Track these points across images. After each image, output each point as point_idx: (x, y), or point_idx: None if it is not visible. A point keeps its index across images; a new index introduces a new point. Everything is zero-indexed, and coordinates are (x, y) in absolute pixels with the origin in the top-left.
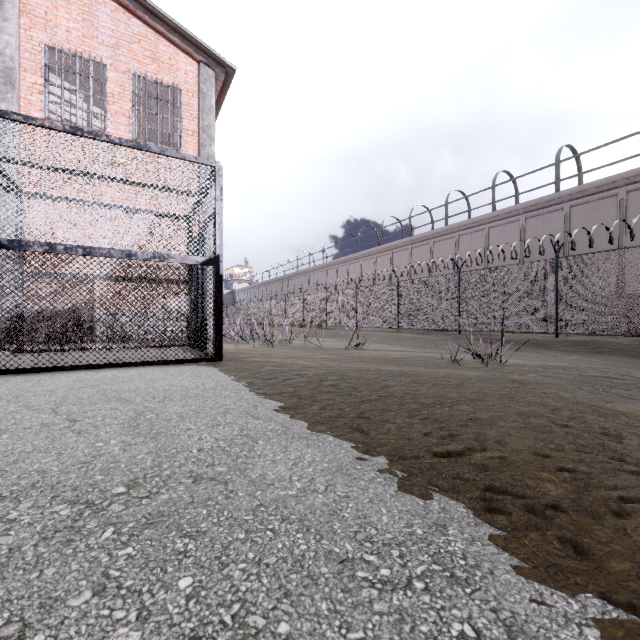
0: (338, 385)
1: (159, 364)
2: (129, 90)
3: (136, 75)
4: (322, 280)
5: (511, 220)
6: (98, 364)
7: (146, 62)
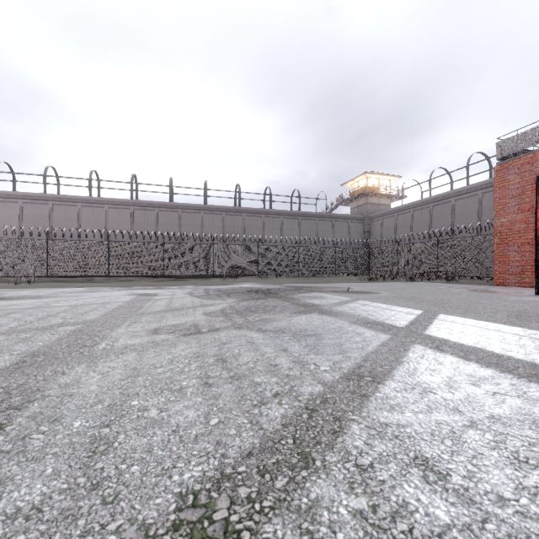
0: None
1: None
2: None
3: None
4: None
5: (12, 200)
6: None
7: None
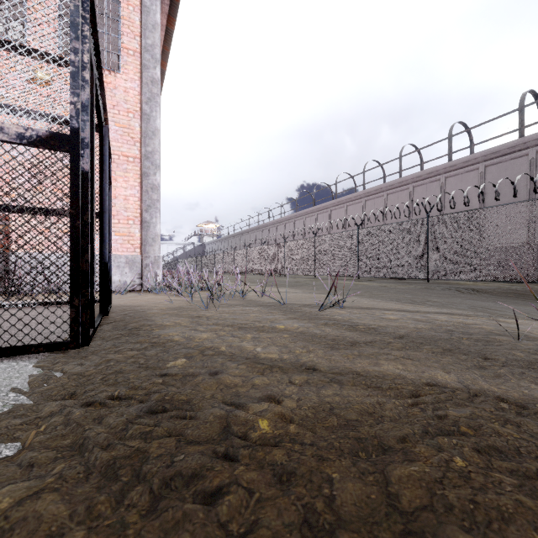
0: None
1: None
2: None
3: None
4: (280, 233)
5: (469, 169)
6: None
7: None
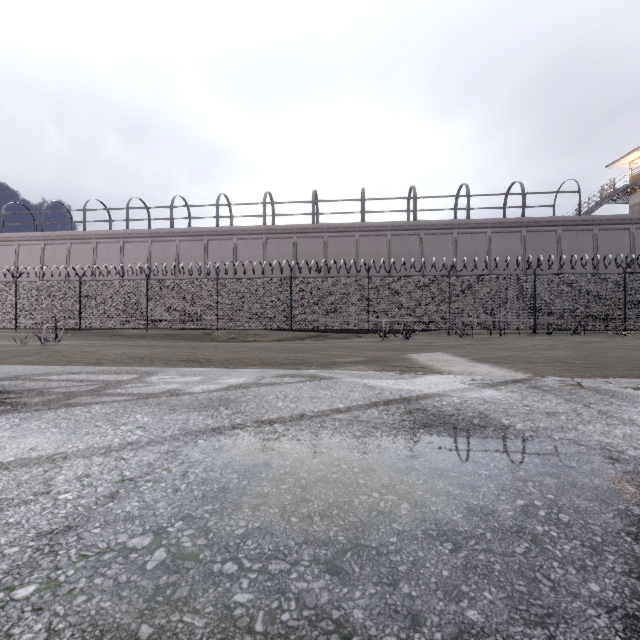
0: None
1: None
2: None
3: None
4: None
5: (142, 240)
6: None
7: None
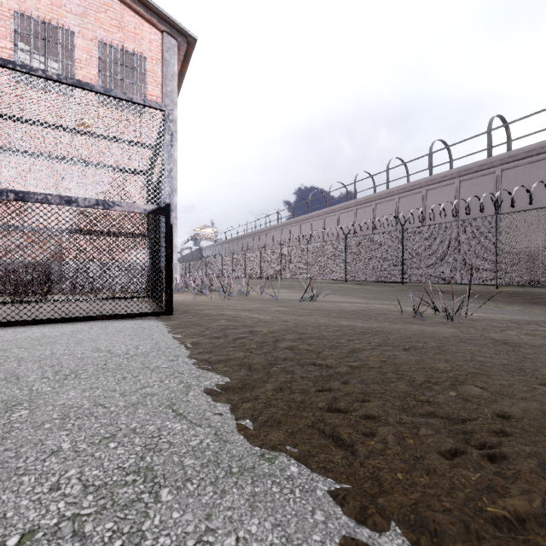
0: (297, 348)
1: (103, 319)
2: (96, 56)
3: (102, 42)
4: (277, 238)
5: (446, 183)
6: (33, 320)
7: (112, 31)
